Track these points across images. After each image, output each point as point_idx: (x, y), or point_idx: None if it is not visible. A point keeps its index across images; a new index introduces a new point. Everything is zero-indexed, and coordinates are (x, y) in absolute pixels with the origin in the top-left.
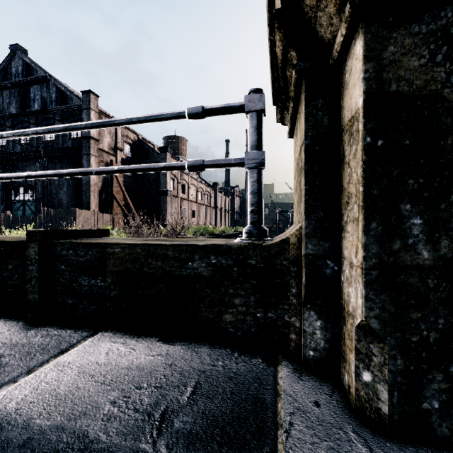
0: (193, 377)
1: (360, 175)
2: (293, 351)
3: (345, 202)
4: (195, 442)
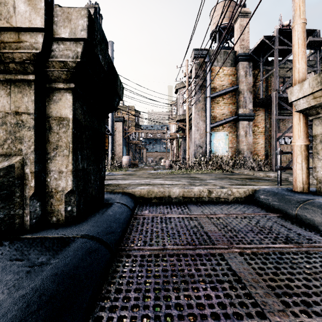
0: (0, 264)
1: (71, 141)
2: (18, 229)
3: (53, 148)
4: (58, 252)
